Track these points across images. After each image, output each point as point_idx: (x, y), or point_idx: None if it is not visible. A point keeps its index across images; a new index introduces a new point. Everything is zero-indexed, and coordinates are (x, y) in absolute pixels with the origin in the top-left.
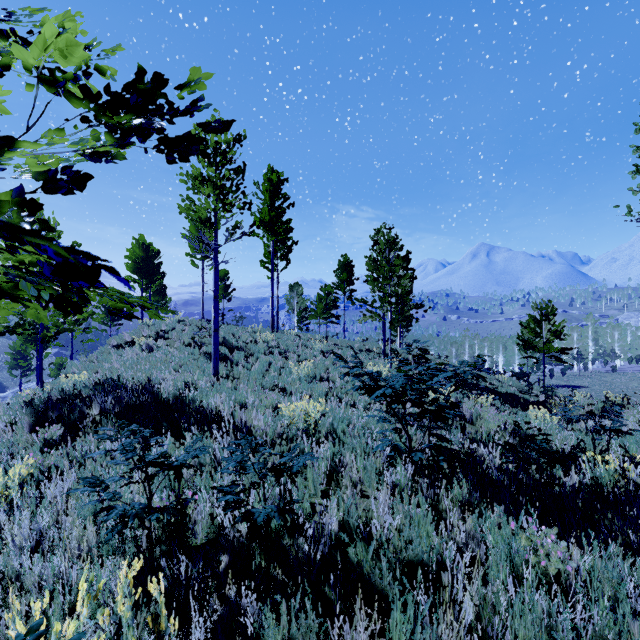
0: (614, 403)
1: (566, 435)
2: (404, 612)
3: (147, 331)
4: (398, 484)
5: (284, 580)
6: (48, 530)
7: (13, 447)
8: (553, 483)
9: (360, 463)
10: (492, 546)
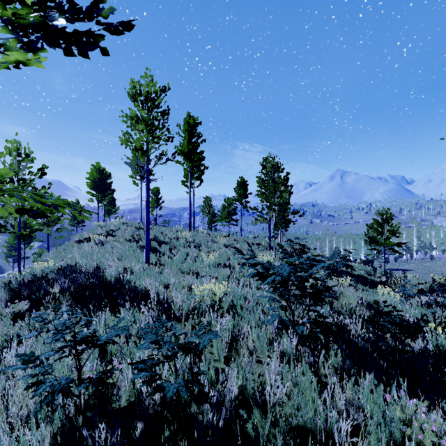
0: (439, 283)
1: (406, 308)
2: None
3: (100, 230)
4: (285, 352)
5: None
6: None
7: None
8: (406, 350)
9: (254, 334)
10: (369, 413)
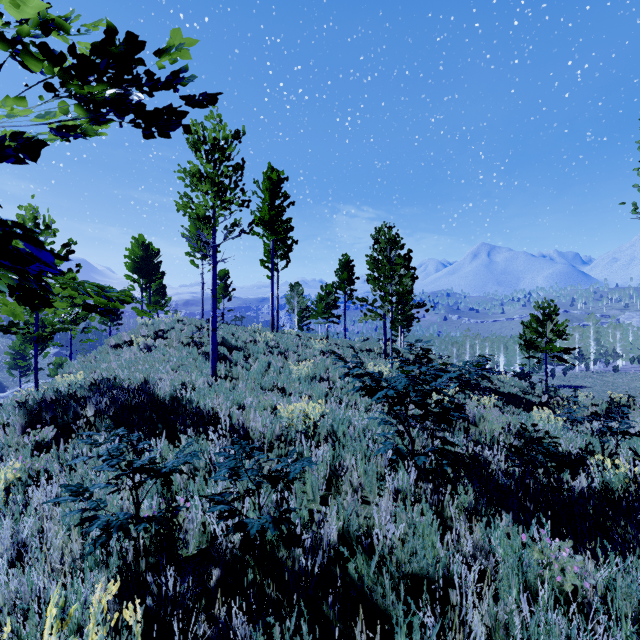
0: (619, 404)
1: (571, 437)
2: (408, 632)
3: (146, 331)
4: (400, 490)
5: (279, 597)
6: (30, 540)
7: (3, 449)
8: (562, 488)
9: (361, 467)
10: (502, 558)
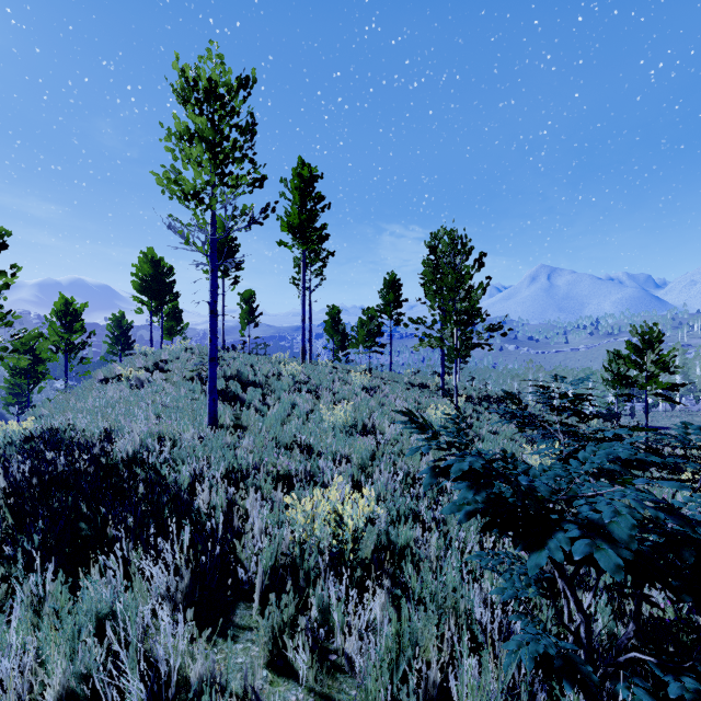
0: None
1: None
2: None
3: (142, 361)
4: None
5: None
6: None
7: None
8: None
9: (469, 694)
10: None
